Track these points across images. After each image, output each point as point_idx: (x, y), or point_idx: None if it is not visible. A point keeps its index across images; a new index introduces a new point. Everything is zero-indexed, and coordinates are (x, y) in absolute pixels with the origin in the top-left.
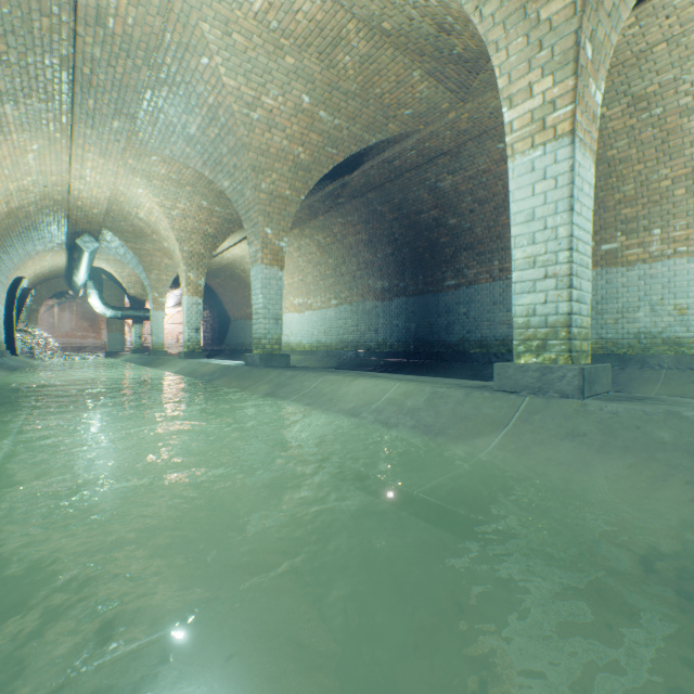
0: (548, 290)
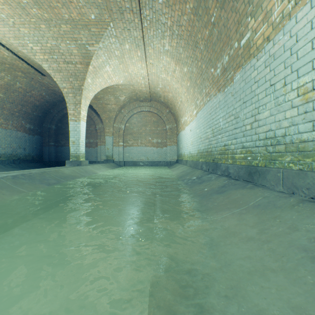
0: None
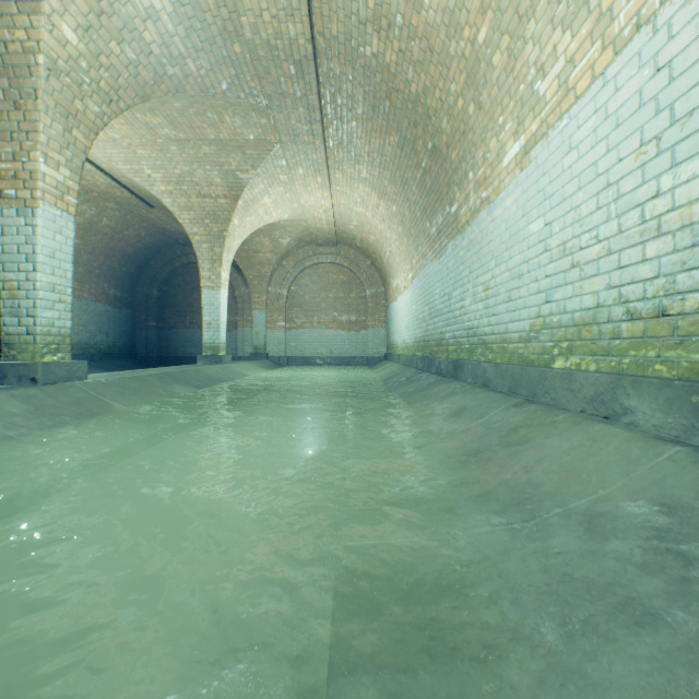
0: (63, 310)
